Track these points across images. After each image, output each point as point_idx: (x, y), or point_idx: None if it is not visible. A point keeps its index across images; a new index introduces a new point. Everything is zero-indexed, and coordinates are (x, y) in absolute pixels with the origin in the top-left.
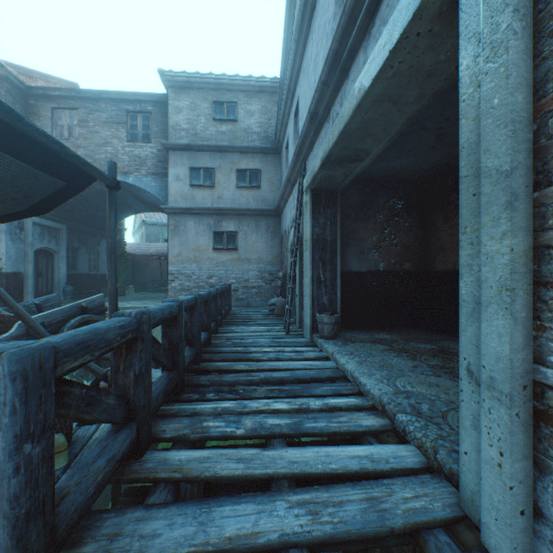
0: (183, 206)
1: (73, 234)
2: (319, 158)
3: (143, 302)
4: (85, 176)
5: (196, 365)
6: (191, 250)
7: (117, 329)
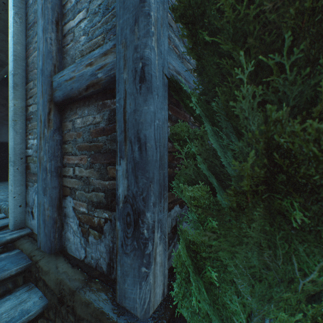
0: None
1: None
2: None
3: None
4: None
5: None
6: None
7: None
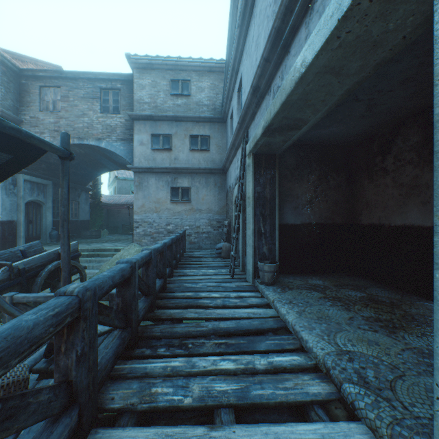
0: (146, 166)
1: (57, 188)
2: (261, 127)
3: (114, 244)
4: (34, 148)
5: (151, 312)
6: (152, 202)
7: (48, 320)
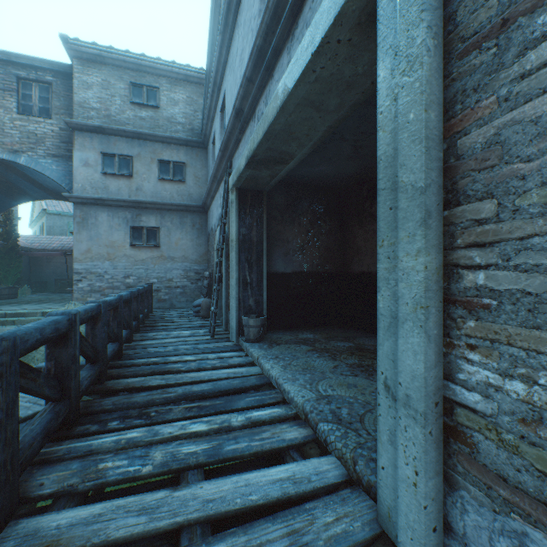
0: (93, 195)
1: None
2: (244, 157)
3: (41, 306)
4: None
5: (100, 384)
6: (103, 246)
7: None
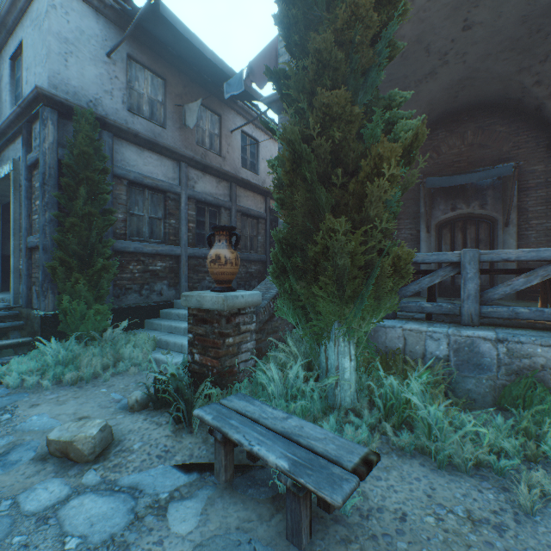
0: None
1: None
2: None
3: None
4: None
5: None
6: None
7: None
